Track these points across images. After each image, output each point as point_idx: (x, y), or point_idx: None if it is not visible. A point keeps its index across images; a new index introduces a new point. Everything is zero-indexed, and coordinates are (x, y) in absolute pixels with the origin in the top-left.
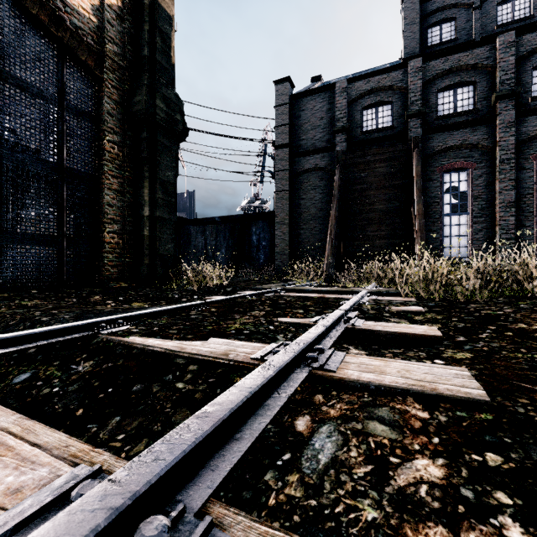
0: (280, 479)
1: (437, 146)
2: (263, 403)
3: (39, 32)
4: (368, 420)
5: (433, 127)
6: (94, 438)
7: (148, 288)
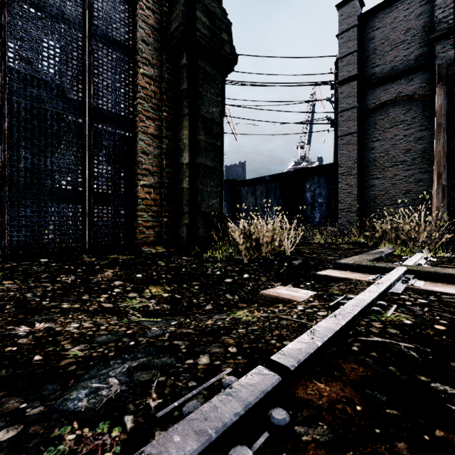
0: None
1: None
2: None
3: None
4: None
5: None
6: None
7: (186, 255)
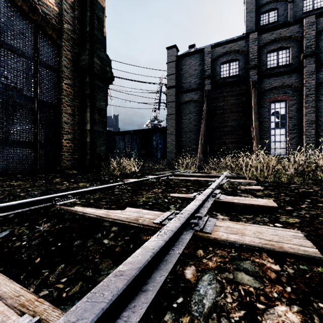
0: (176, 320)
1: (266, 86)
2: (162, 259)
3: (22, 16)
4: (237, 271)
5: (264, 75)
6: (45, 280)
7: (89, 173)
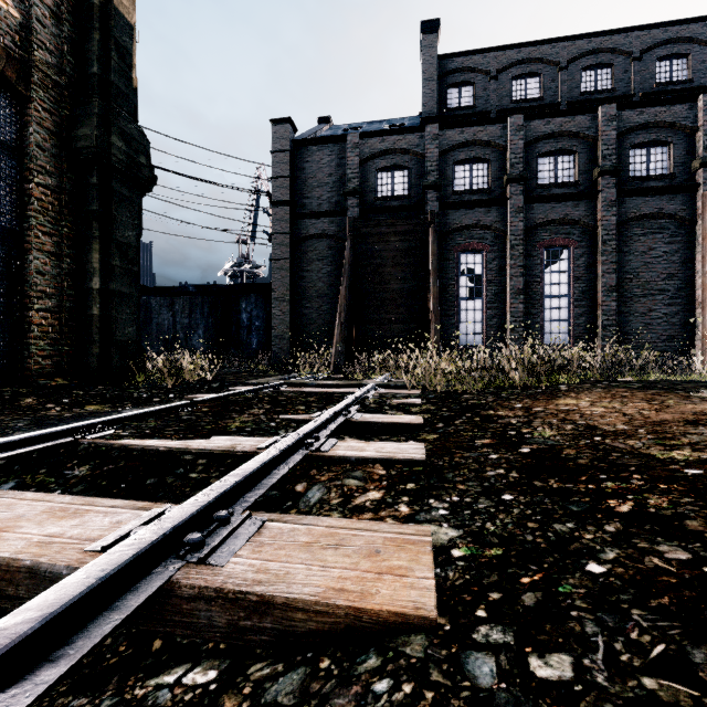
0: (285, 513)
1: (454, 223)
2: (271, 472)
3: None
4: (346, 478)
5: (449, 203)
6: None
7: (101, 385)
